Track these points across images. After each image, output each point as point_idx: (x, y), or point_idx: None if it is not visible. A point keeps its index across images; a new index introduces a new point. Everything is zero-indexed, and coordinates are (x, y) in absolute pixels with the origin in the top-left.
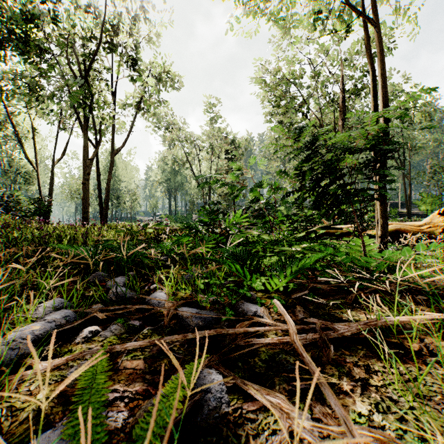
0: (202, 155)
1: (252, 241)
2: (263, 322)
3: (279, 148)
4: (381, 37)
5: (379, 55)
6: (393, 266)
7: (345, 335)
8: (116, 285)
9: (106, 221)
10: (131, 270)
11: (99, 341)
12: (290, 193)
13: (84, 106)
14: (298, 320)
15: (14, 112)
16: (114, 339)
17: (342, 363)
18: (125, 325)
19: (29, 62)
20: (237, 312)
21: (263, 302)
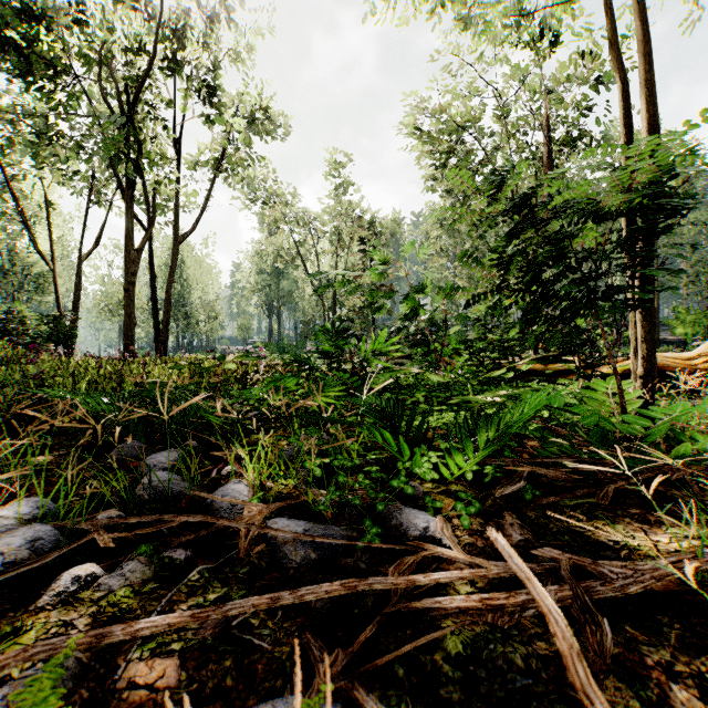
0: (323, 247)
1: (405, 384)
2: (445, 554)
3: (460, 216)
4: (645, 12)
5: (642, 46)
6: (670, 430)
7: (630, 593)
8: (157, 467)
9: (165, 352)
10: (192, 437)
11: (92, 602)
12: (479, 297)
13: (125, 161)
14: (513, 545)
15: (16, 176)
16: (125, 597)
17: (638, 669)
18: (156, 559)
19: (36, 88)
20: (387, 527)
21: (439, 505)
